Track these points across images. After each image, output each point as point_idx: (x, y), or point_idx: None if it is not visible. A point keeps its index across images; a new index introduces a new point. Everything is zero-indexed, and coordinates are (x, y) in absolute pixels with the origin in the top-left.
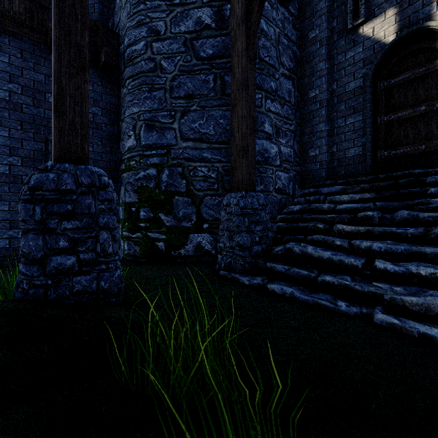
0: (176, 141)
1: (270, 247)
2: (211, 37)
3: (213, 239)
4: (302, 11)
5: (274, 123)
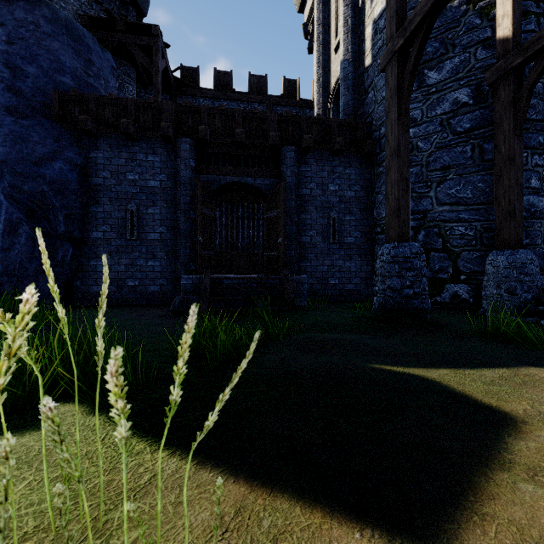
0: (432, 206)
1: (540, 295)
2: (468, 113)
3: (470, 289)
4: None
5: (542, 176)
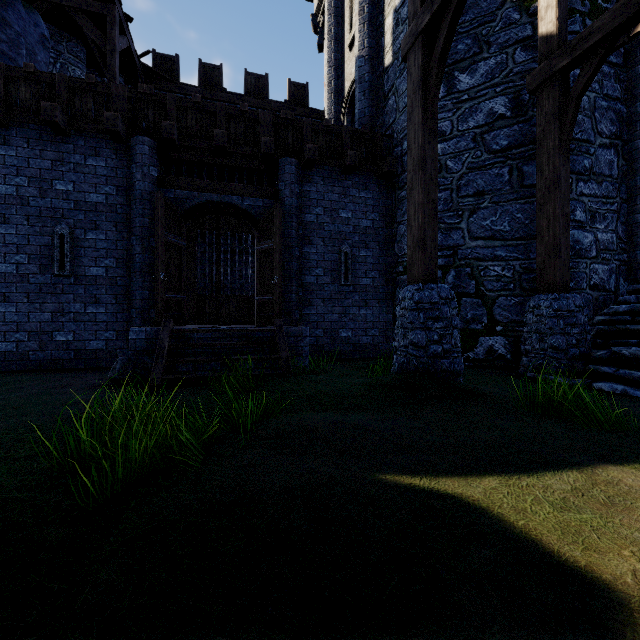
0: (463, 241)
1: (589, 351)
2: (505, 128)
3: (508, 343)
4: (630, 56)
5: (587, 208)
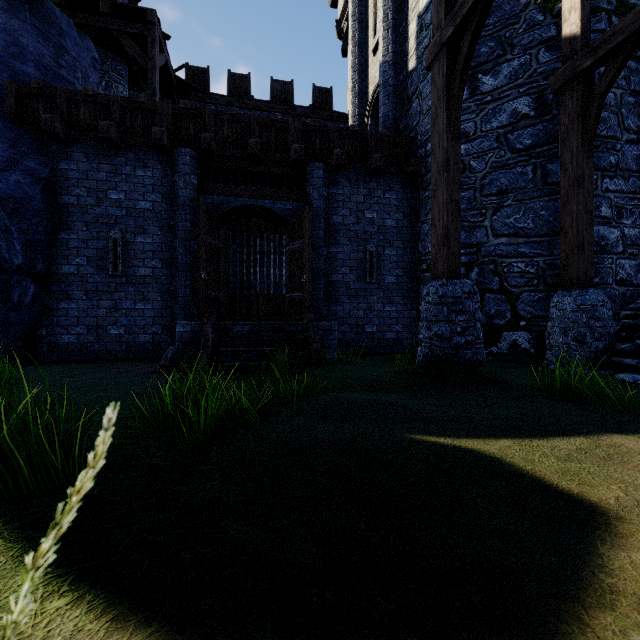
0: (487, 238)
1: (613, 344)
2: (529, 127)
3: (531, 338)
4: None
5: (613, 203)
